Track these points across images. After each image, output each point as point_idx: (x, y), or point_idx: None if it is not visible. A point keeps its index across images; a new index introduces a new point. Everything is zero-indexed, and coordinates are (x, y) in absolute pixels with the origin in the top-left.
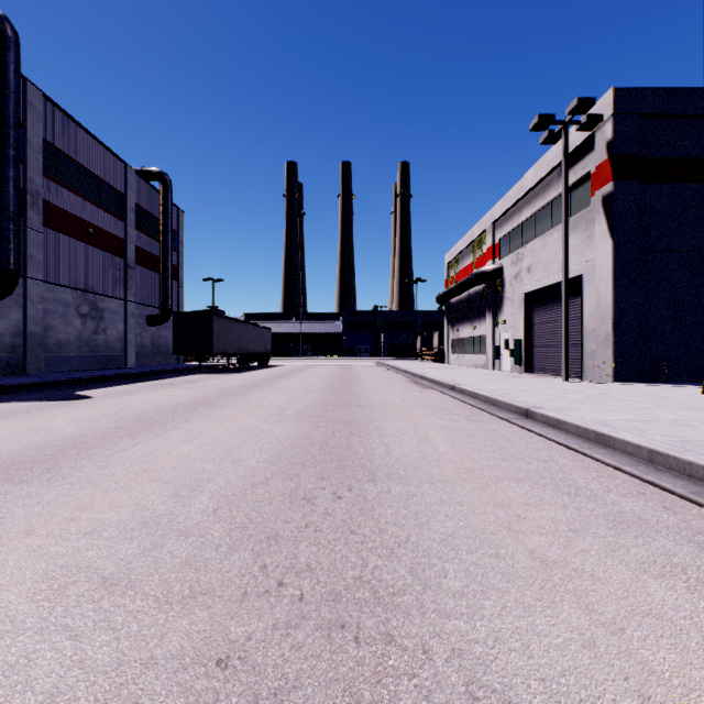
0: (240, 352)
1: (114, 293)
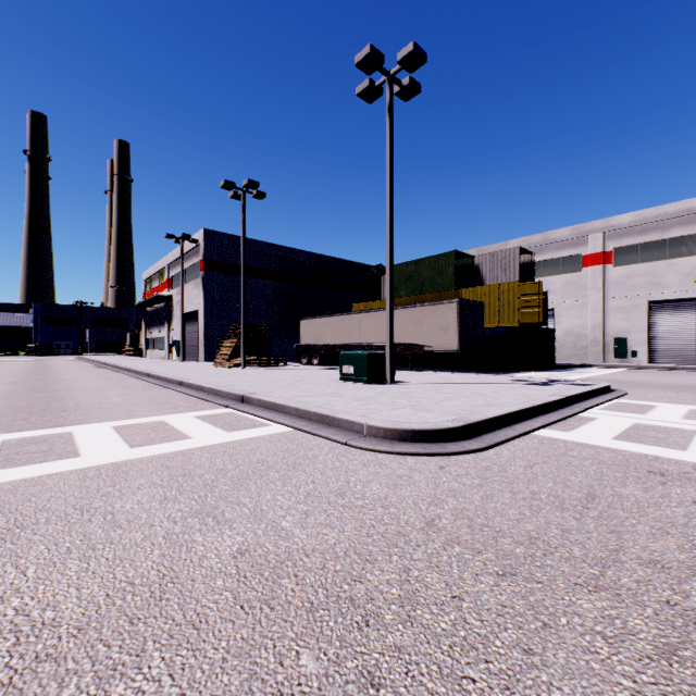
0: None
1: None
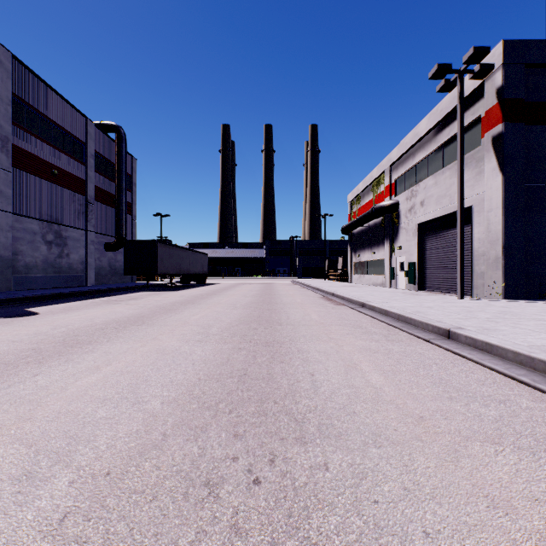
0: (181, 273)
1: (77, 224)
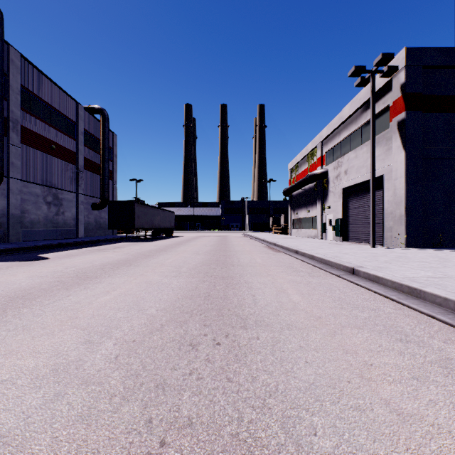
0: (153, 227)
1: (70, 188)
